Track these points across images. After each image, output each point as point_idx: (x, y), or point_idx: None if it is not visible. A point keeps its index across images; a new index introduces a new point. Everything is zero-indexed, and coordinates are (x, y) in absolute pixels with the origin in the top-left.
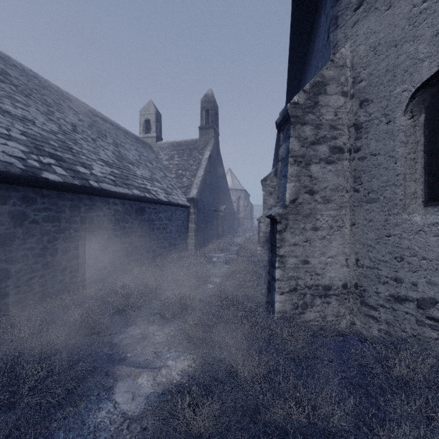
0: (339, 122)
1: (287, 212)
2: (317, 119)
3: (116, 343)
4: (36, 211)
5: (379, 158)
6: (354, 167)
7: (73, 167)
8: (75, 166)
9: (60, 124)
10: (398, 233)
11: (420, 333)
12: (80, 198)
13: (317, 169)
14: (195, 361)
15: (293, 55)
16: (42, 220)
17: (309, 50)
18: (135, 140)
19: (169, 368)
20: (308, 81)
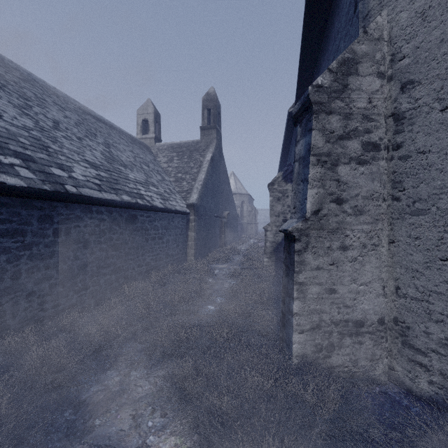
0: (374, 111)
1: (307, 226)
2: (347, 106)
3: (85, 400)
4: None
5: (430, 157)
6: (392, 168)
7: (46, 168)
8: (48, 167)
9: (37, 119)
10: None
11: None
12: (53, 206)
13: (347, 171)
14: (185, 439)
15: (307, 41)
16: None
17: (324, 34)
18: (131, 141)
19: None
20: (323, 70)
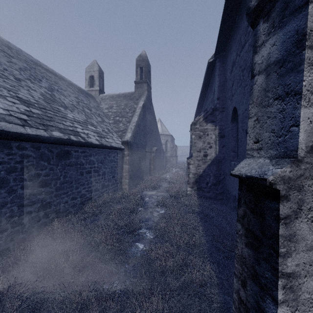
0: None
1: (300, 173)
2: None
3: None
4: None
5: None
6: None
7: None
8: None
9: None
10: None
11: None
12: None
13: None
14: None
15: None
16: None
17: None
18: (78, 90)
19: None
20: None
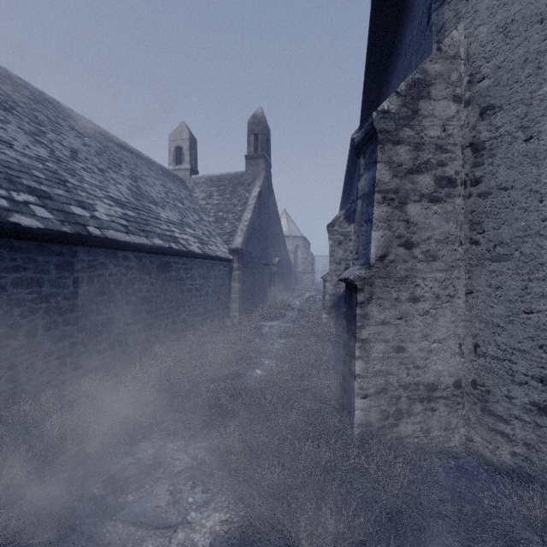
0: (449, 140)
1: (372, 274)
2: (417, 135)
3: (114, 474)
4: (1, 272)
5: (513, 194)
6: (471, 207)
7: (65, 207)
8: (67, 206)
9: (52, 148)
10: (545, 309)
11: None
12: (73, 251)
13: (417, 211)
14: (232, 515)
15: (373, 55)
16: (12, 285)
17: (394, 47)
18: (162, 172)
19: (191, 526)
20: (393, 90)
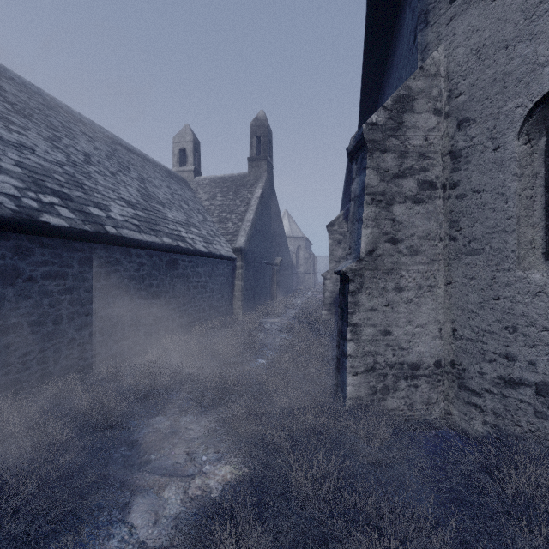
0: (431, 149)
1: (362, 267)
2: (402, 144)
3: (137, 440)
4: (32, 266)
5: (484, 196)
6: (450, 207)
7: (84, 207)
8: (86, 207)
9: (68, 153)
10: (509, 295)
11: (539, 428)
12: (93, 248)
13: (402, 211)
14: (240, 467)
15: (369, 65)
16: (42, 277)
17: (388, 58)
18: (167, 174)
19: (206, 475)
20: (387, 98)
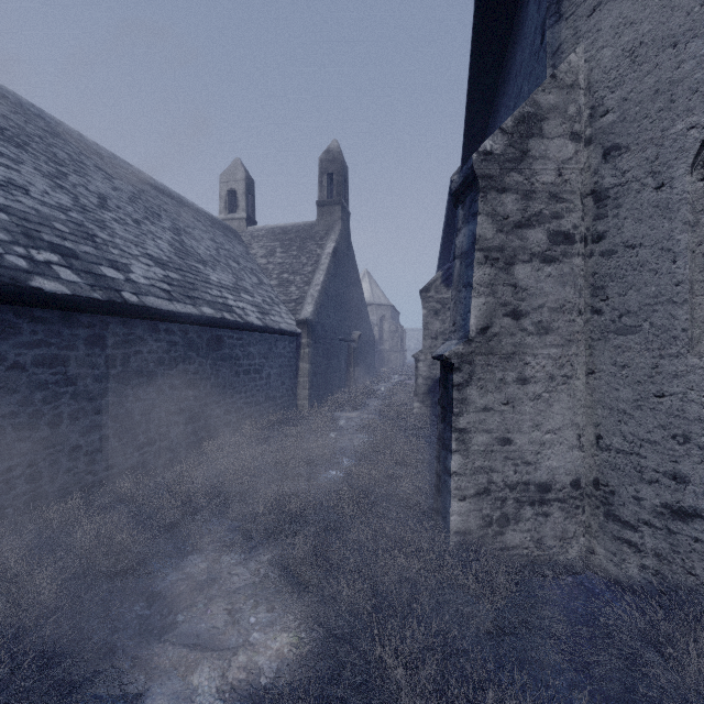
0: (566, 187)
1: (471, 350)
2: (527, 181)
3: (160, 591)
4: (19, 348)
5: (642, 253)
6: (592, 268)
7: (94, 267)
8: (97, 266)
9: (76, 194)
10: (679, 391)
11: None
12: (105, 323)
13: (527, 273)
14: (302, 635)
15: (477, 77)
16: (33, 363)
17: (503, 68)
18: (211, 223)
19: (254, 648)
20: (501, 121)
